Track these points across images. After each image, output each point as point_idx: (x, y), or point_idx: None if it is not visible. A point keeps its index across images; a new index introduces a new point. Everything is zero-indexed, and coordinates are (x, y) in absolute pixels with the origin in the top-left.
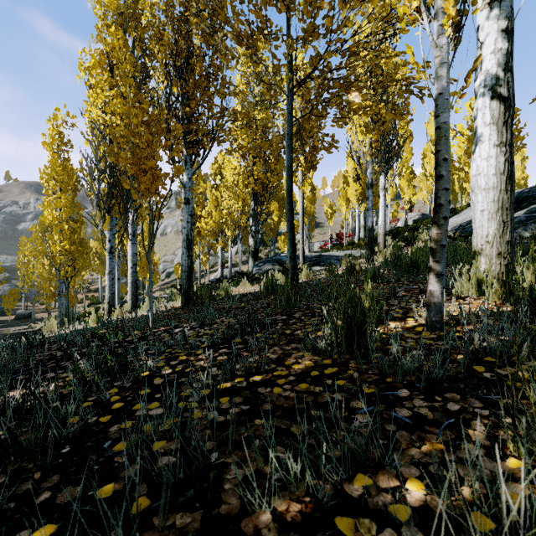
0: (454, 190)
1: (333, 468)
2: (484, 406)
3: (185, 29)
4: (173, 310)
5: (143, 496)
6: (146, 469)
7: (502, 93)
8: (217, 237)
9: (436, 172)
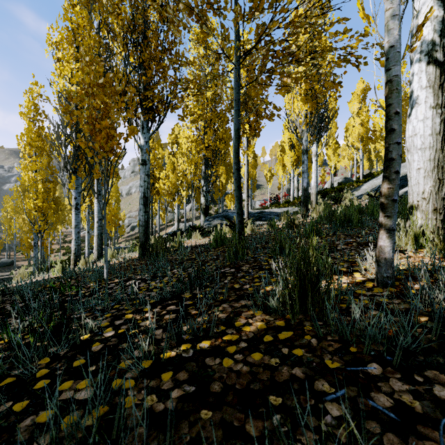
0: (370, 158)
1: None
2: None
3: (141, 5)
4: (131, 261)
5: None
6: None
7: (438, 58)
8: (174, 196)
9: (387, 127)
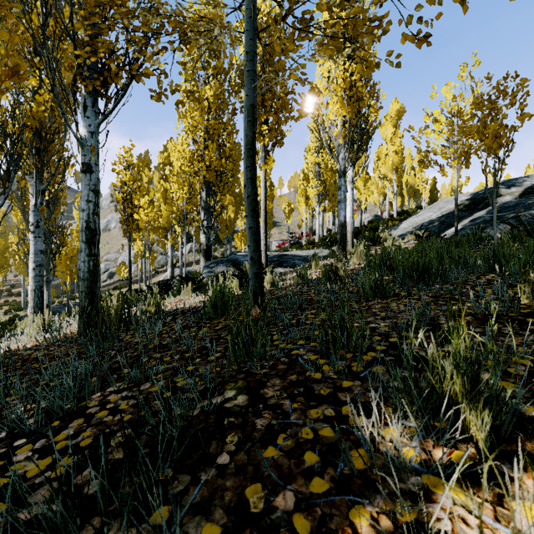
0: (401, 194)
1: None
2: None
3: None
4: (59, 343)
5: None
6: None
7: None
8: (166, 233)
9: None
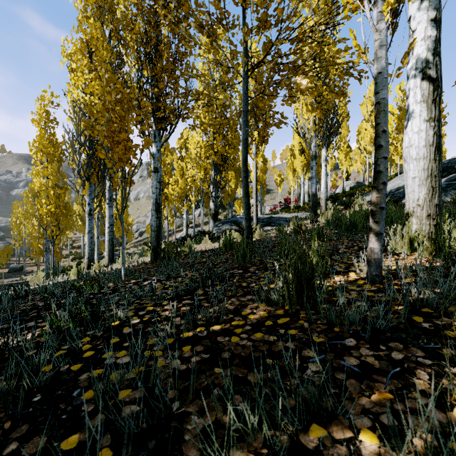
0: None
1: (289, 418)
2: (426, 355)
3: (154, 20)
4: (144, 264)
5: (106, 447)
6: (111, 418)
7: (432, 75)
8: (182, 201)
9: (376, 143)
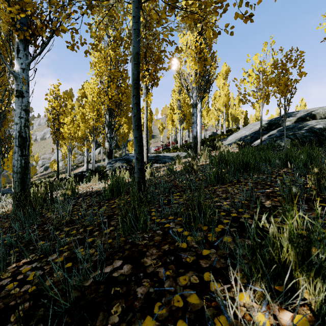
0: (227, 120)
1: None
2: None
3: None
4: None
5: None
6: None
7: None
8: (83, 141)
9: None
